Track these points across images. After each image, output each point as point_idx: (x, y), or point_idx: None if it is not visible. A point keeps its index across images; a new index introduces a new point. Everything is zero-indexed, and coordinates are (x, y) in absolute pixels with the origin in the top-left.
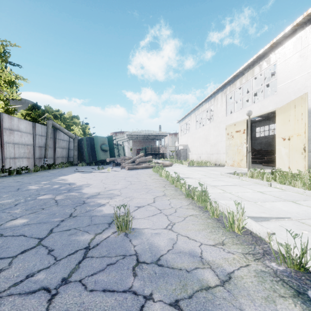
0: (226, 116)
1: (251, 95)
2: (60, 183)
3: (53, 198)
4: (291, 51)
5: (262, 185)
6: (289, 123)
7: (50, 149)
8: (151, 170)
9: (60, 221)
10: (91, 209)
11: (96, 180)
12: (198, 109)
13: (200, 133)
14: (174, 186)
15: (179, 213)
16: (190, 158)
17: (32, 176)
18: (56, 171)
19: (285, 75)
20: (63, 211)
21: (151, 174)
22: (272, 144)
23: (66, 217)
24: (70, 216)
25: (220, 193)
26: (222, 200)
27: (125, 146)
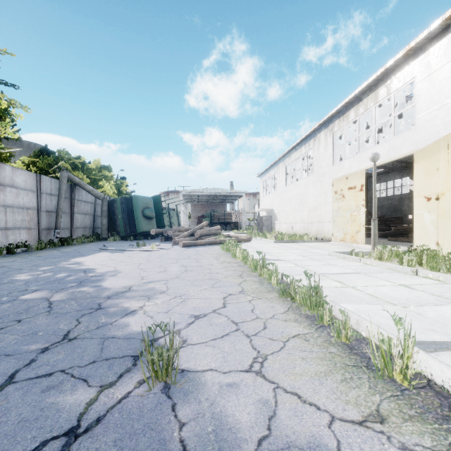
0: (333, 165)
1: (374, 132)
2: (70, 270)
3: (47, 299)
4: (440, 60)
5: (402, 273)
6: (437, 173)
7: (65, 216)
8: (219, 248)
9: (39, 352)
10: (108, 322)
11: (130, 264)
12: (290, 156)
13: (292, 191)
14: (257, 275)
15: (272, 330)
16: (277, 229)
17: (31, 257)
18: (71, 249)
19: (429, 98)
20: (55, 326)
21: (219, 253)
22: (399, 208)
23: (55, 342)
24: (64, 340)
25: (337, 288)
26: (347, 304)
27: (181, 212)
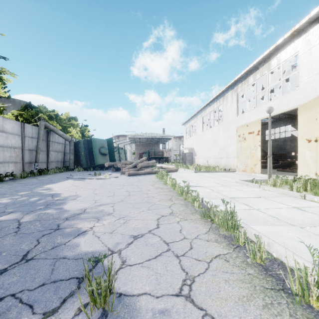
0: (237, 116)
1: (267, 92)
2: (41, 195)
3: (18, 220)
4: (318, 38)
5: (293, 197)
6: (316, 121)
7: (43, 153)
8: (155, 177)
9: None
10: (62, 242)
11: (88, 190)
12: (206, 110)
13: (207, 135)
14: (183, 199)
15: (197, 250)
16: (196, 162)
17: (14, 184)
18: (46, 177)
19: (309, 66)
20: (18, 246)
21: (155, 181)
22: (283, 147)
23: (14, 263)
24: (22, 260)
25: (245, 210)
26: (256, 226)
27: (127, 150)
